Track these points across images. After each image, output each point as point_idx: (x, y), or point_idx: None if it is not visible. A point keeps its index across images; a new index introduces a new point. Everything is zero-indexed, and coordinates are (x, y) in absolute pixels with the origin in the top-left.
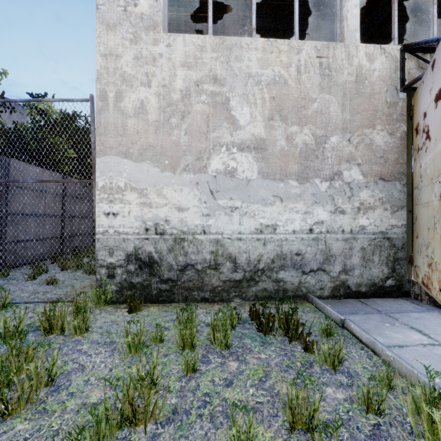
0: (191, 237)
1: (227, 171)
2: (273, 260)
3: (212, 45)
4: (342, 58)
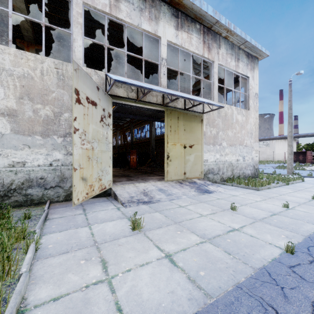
0: None
1: None
2: (23, 183)
3: None
4: (71, 72)
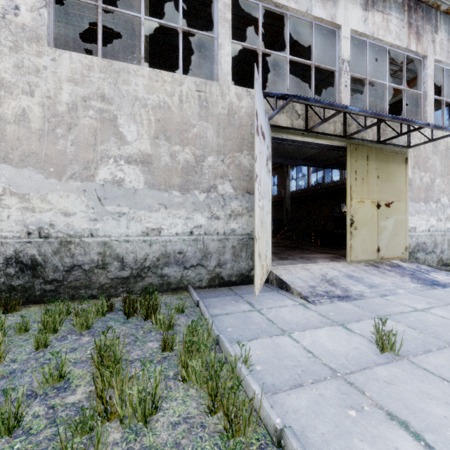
0: (79, 240)
1: (114, 181)
2: (158, 259)
3: (100, 67)
4: (217, 94)
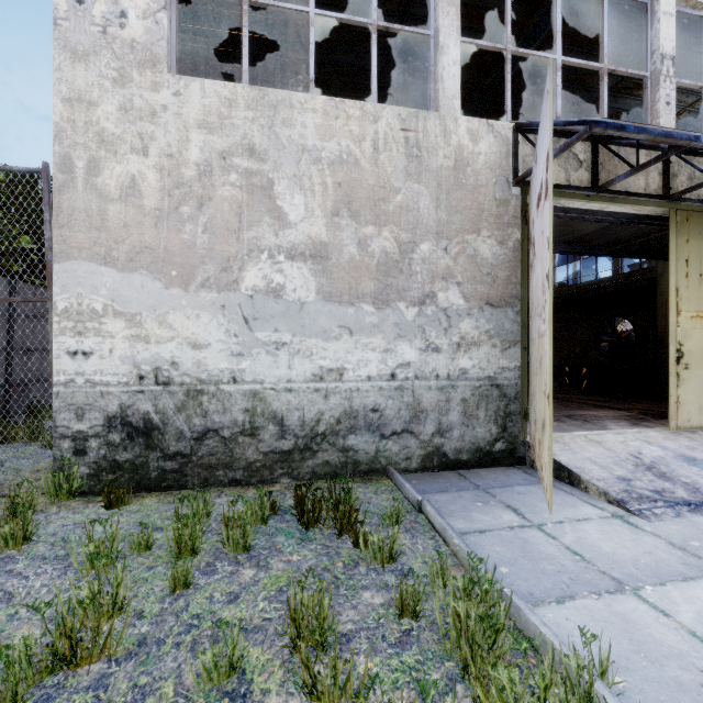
0: (214, 388)
1: (269, 290)
2: (338, 420)
3: (247, 100)
4: (436, 133)
